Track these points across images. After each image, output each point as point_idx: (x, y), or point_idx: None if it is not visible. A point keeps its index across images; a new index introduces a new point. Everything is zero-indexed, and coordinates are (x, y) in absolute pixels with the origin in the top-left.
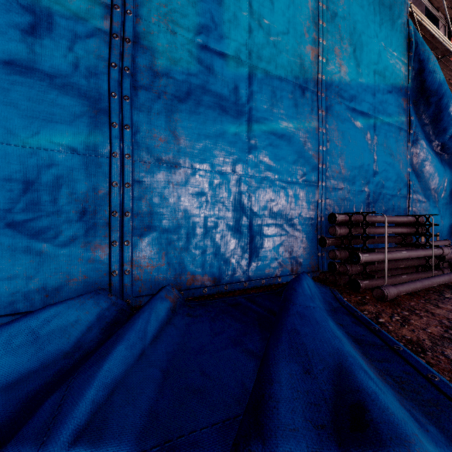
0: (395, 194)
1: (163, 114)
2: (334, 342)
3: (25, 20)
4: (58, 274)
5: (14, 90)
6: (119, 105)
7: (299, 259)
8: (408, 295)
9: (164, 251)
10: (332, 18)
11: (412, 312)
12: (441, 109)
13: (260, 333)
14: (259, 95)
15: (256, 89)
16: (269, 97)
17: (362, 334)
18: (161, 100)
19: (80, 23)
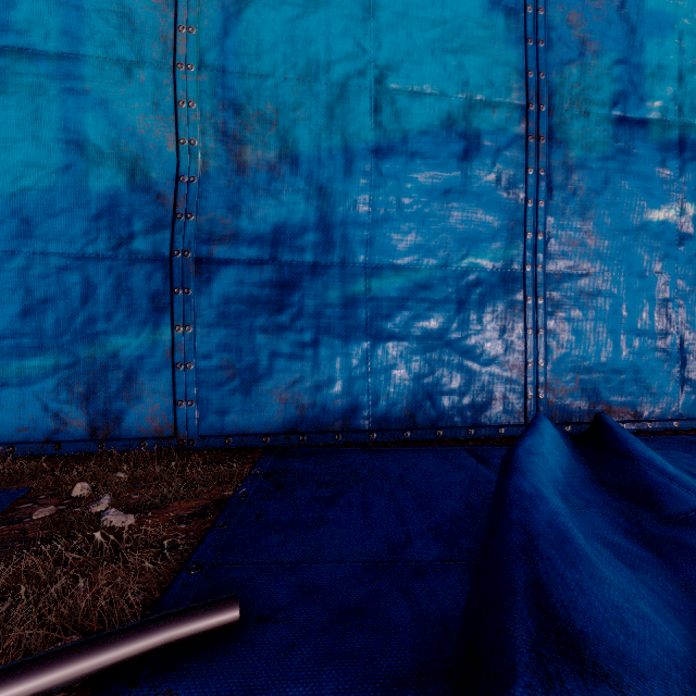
0: None
1: (575, 213)
2: None
3: (458, 147)
4: (483, 393)
5: (451, 216)
6: (533, 212)
7: None
8: None
9: (576, 374)
10: None
11: None
12: None
13: None
14: (694, 163)
15: (689, 155)
16: None
17: None
18: (573, 197)
19: (499, 135)
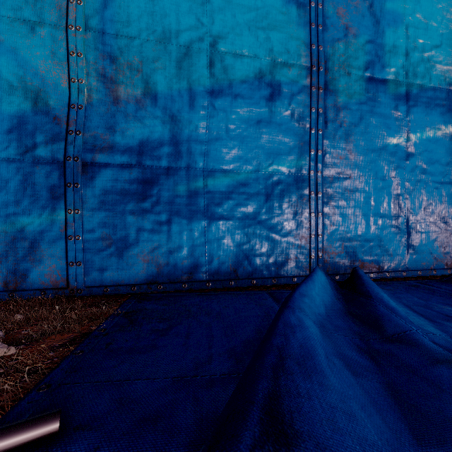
0: None
1: (342, 138)
2: None
3: (266, 92)
4: (282, 255)
5: (261, 137)
6: (315, 136)
7: None
8: None
9: (342, 242)
10: None
11: None
12: None
13: None
14: (415, 108)
15: (412, 103)
16: (424, 107)
17: None
18: (340, 128)
19: (293, 85)
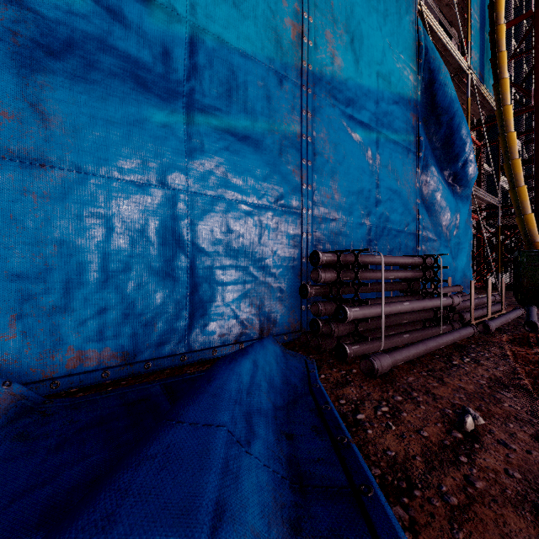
0: (403, 230)
1: (11, 71)
2: None
3: None
4: None
5: None
6: None
7: (274, 316)
8: (408, 364)
9: (13, 312)
10: None
11: (407, 396)
12: (453, 131)
13: None
14: (208, 73)
15: (203, 62)
16: (225, 78)
17: (317, 457)
18: (6, 45)
19: None
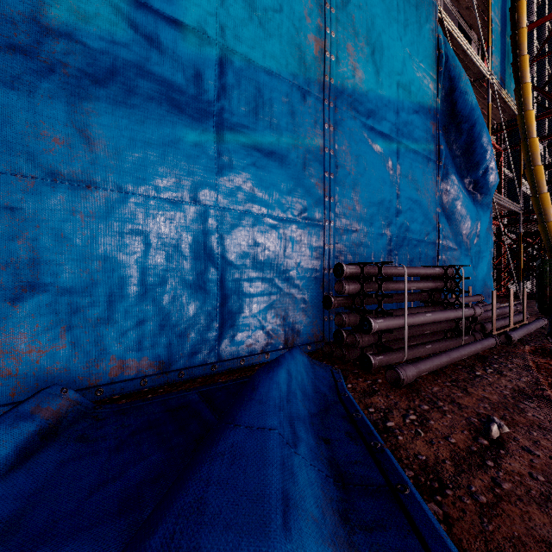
0: (423, 239)
1: (62, 100)
2: (270, 529)
3: None
4: None
5: None
6: None
7: (298, 326)
8: (432, 374)
9: (63, 324)
10: (343, 4)
11: (433, 405)
12: (474, 138)
13: None
14: (236, 92)
15: (232, 82)
16: (252, 96)
17: (355, 460)
18: (58, 76)
19: None
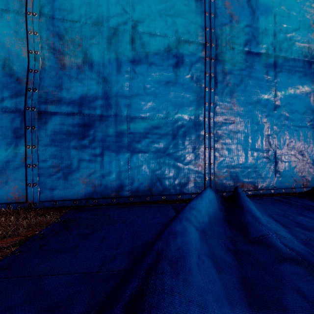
0: None
1: (228, 94)
2: None
3: (173, 61)
4: (185, 178)
5: (169, 94)
6: (208, 93)
7: (307, 177)
8: None
9: (228, 168)
10: None
11: None
12: None
13: (312, 213)
14: (280, 73)
15: (278, 70)
16: (287, 73)
17: None
18: (227, 87)
19: (192, 56)
